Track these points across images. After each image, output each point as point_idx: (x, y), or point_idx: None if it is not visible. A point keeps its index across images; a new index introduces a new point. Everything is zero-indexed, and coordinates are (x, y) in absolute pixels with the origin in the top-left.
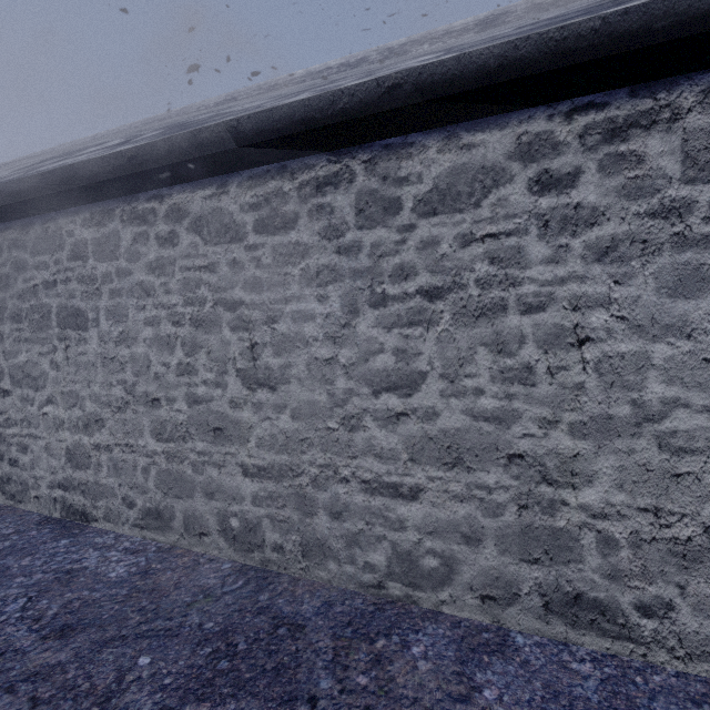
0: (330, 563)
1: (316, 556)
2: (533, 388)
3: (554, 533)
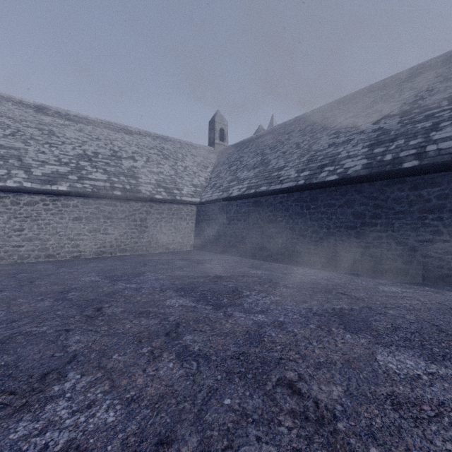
0: (4, 260)
1: (1, 260)
2: (43, 230)
3: (46, 248)
